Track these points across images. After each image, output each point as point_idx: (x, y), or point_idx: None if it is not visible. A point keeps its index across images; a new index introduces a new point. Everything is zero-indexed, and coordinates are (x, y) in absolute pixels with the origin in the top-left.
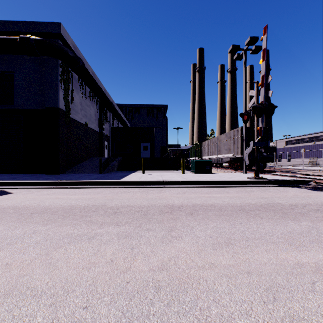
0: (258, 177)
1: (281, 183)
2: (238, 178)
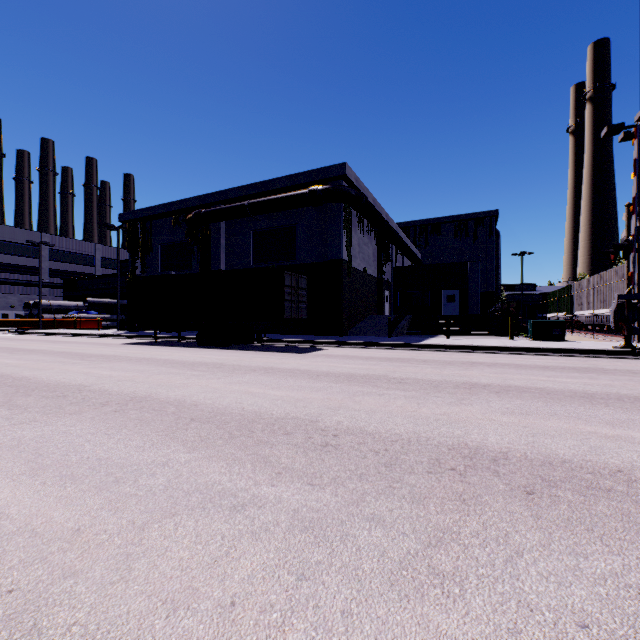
0: (628, 346)
1: None
2: (597, 347)
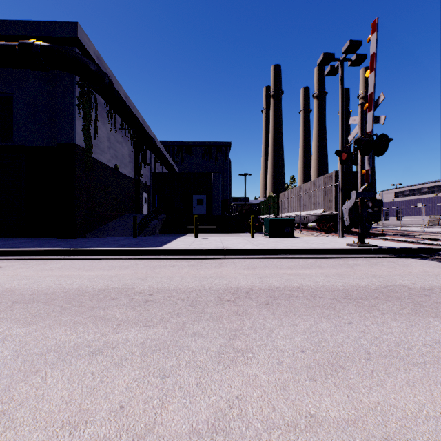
0: (363, 244)
1: (398, 252)
2: (333, 245)
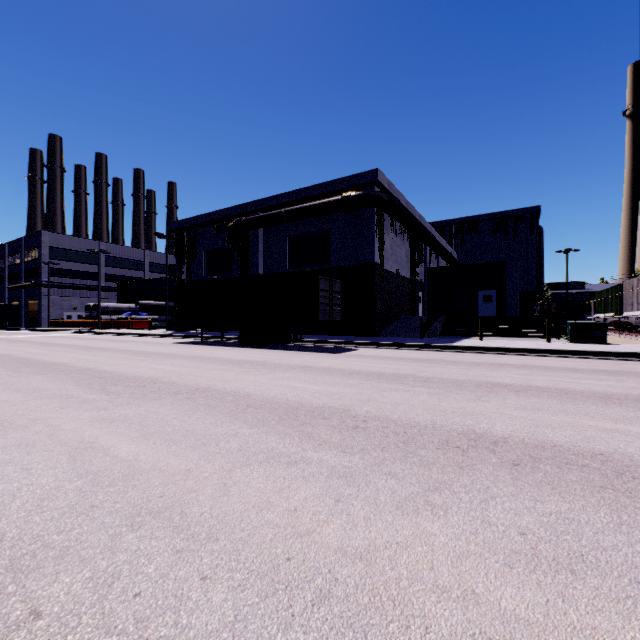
0: None
1: None
2: (638, 350)
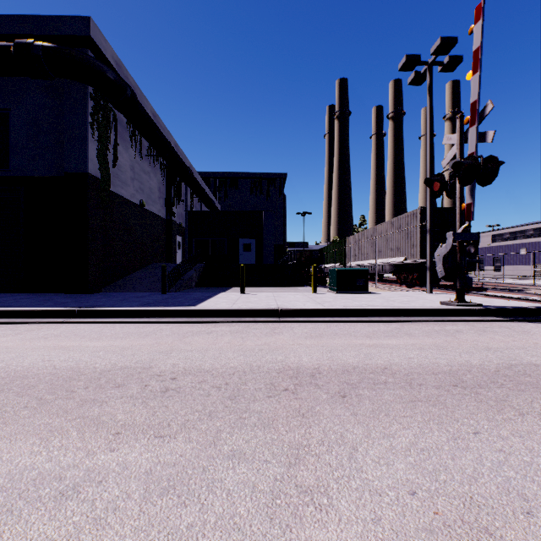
0: (463, 302)
1: (510, 314)
2: (422, 303)
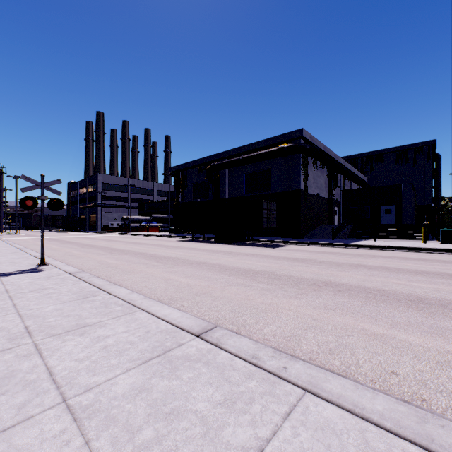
0: None
1: None
2: None
